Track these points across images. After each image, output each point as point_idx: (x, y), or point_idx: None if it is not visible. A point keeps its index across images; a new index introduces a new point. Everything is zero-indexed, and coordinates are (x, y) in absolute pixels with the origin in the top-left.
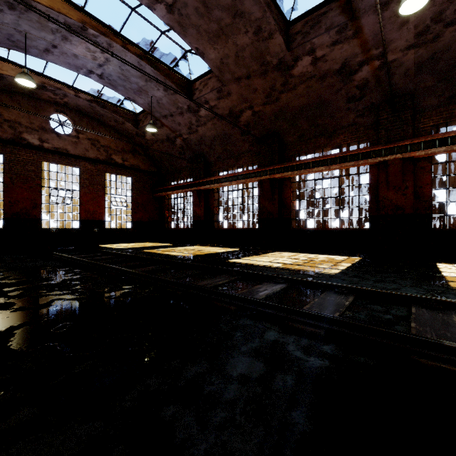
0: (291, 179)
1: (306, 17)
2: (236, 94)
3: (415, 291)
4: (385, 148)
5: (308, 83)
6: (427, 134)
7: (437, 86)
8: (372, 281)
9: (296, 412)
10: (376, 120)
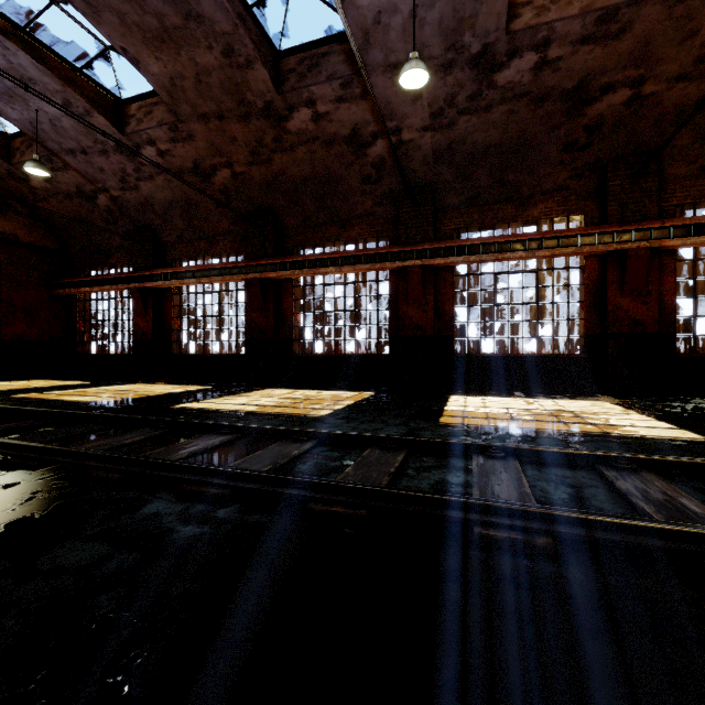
0: (292, 281)
1: (302, 52)
2: (203, 139)
3: (395, 431)
4: (405, 251)
5: (310, 146)
6: (449, 238)
7: (457, 183)
8: (358, 423)
9: (108, 595)
10: (397, 212)
